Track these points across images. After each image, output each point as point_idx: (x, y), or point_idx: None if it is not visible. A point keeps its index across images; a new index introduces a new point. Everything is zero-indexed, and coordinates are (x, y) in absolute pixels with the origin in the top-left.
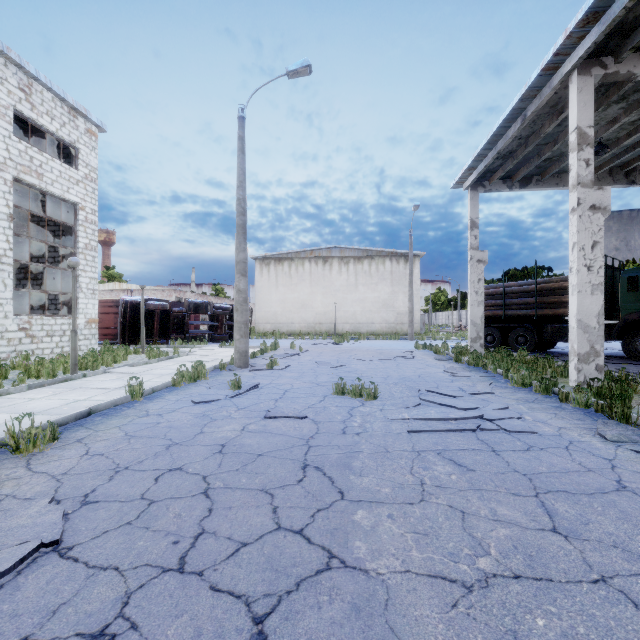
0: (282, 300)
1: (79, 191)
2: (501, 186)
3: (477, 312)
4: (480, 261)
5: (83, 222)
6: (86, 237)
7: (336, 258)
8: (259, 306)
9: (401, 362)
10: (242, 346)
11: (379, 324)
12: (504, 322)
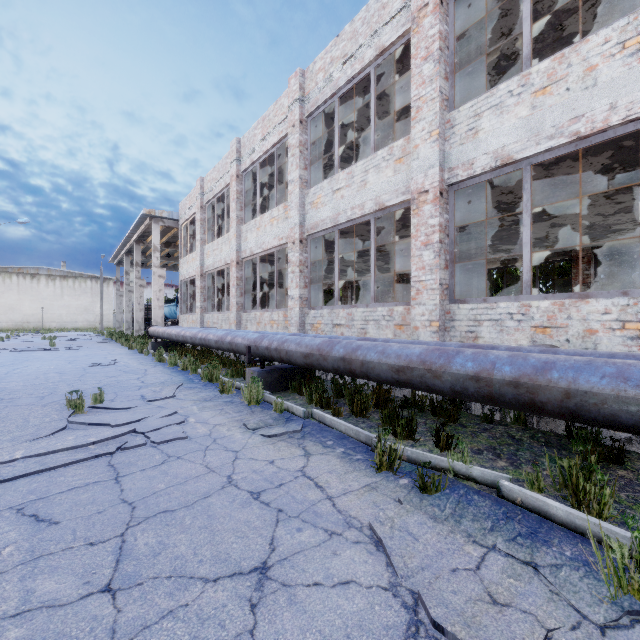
0: None
1: None
2: (131, 266)
3: (120, 316)
4: (121, 296)
5: None
6: None
7: (44, 275)
8: None
9: (77, 336)
10: None
11: (82, 322)
12: None
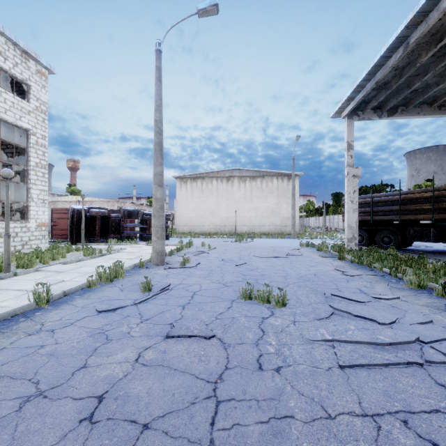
0: (196, 208)
1: (30, 120)
2: (372, 115)
3: (352, 217)
4: (355, 176)
5: (34, 145)
6: (37, 157)
7: (236, 177)
8: (179, 213)
9: (293, 259)
10: (159, 247)
11: (268, 226)
12: (371, 225)
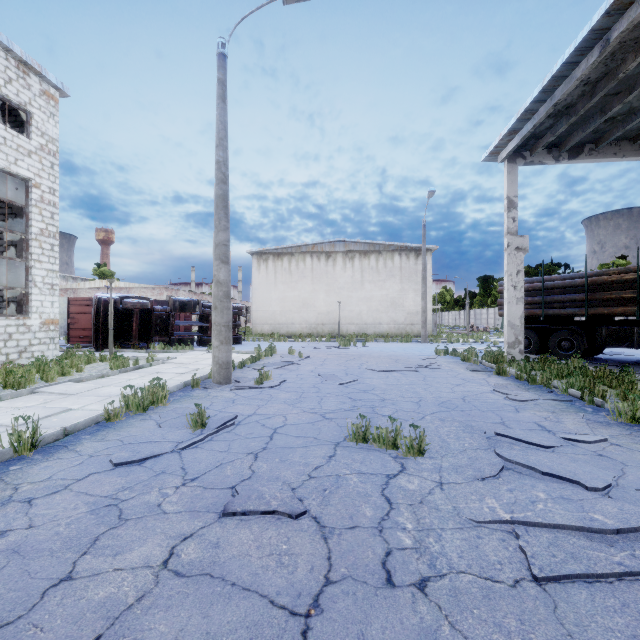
0: (281, 299)
1: (32, 164)
2: (545, 157)
3: (515, 311)
4: (519, 249)
5: (37, 202)
6: (42, 221)
7: (340, 253)
8: (256, 305)
9: (427, 374)
10: (222, 355)
11: (387, 325)
12: (541, 323)
